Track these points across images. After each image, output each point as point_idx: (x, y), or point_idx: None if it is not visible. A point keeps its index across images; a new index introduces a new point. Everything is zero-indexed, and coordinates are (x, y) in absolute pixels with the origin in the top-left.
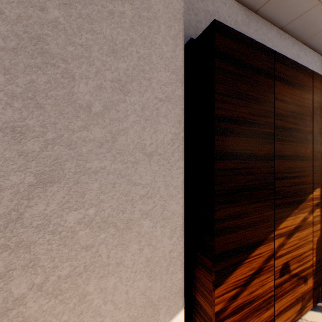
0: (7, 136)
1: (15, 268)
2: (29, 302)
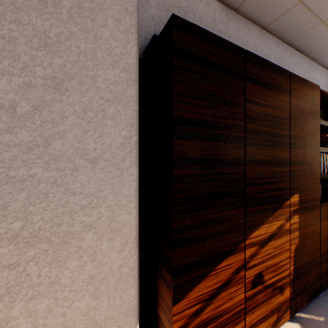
0: None
1: None
2: None
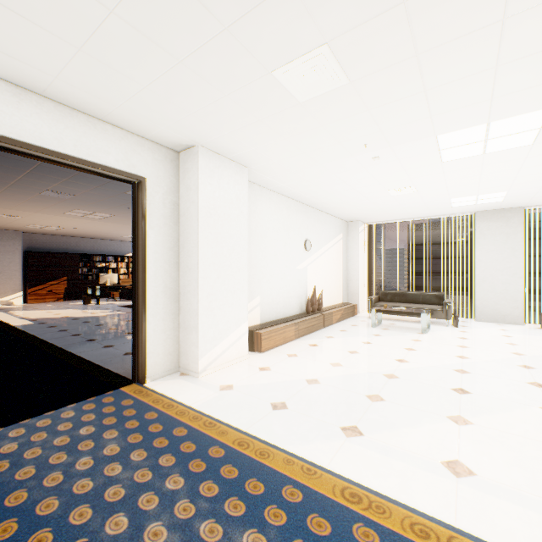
0: None
1: None
2: None
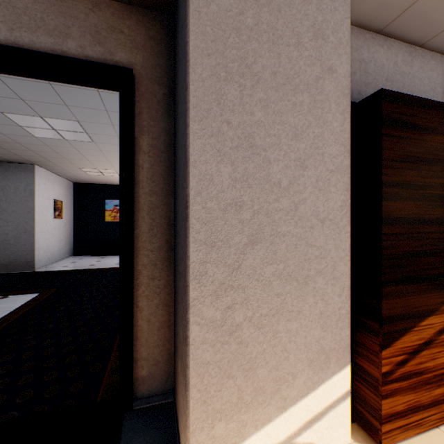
0: (233, 209)
1: (236, 303)
2: (244, 329)
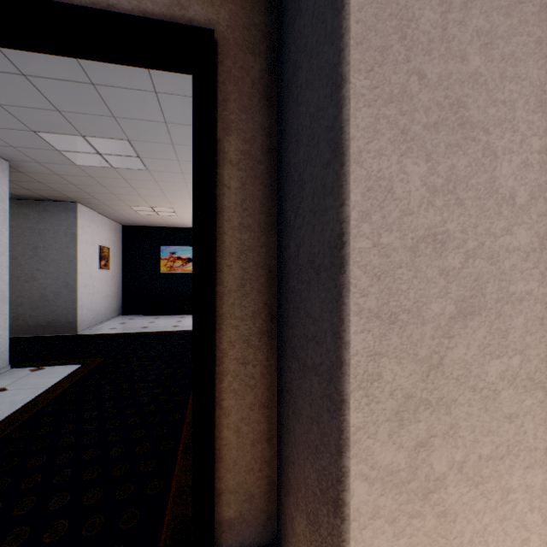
0: (428, 247)
1: (435, 435)
2: (448, 486)
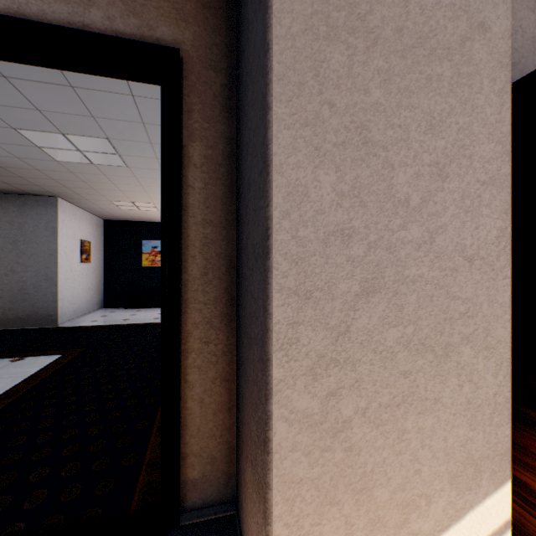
0: (337, 239)
1: (343, 387)
2: (354, 427)
